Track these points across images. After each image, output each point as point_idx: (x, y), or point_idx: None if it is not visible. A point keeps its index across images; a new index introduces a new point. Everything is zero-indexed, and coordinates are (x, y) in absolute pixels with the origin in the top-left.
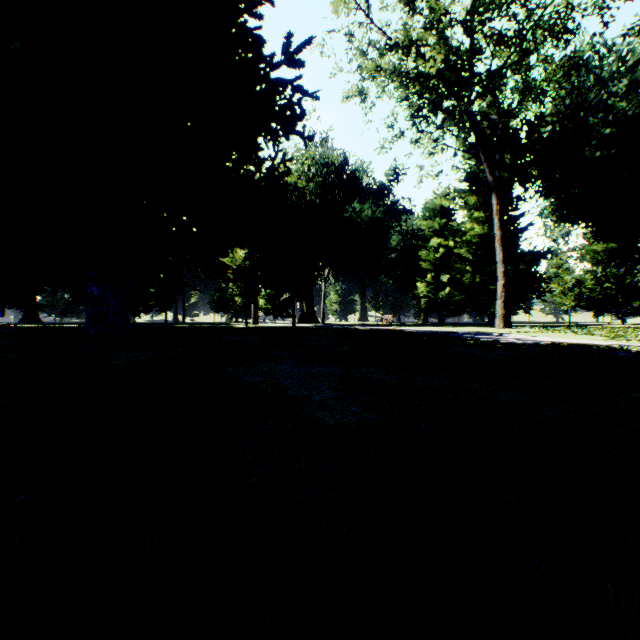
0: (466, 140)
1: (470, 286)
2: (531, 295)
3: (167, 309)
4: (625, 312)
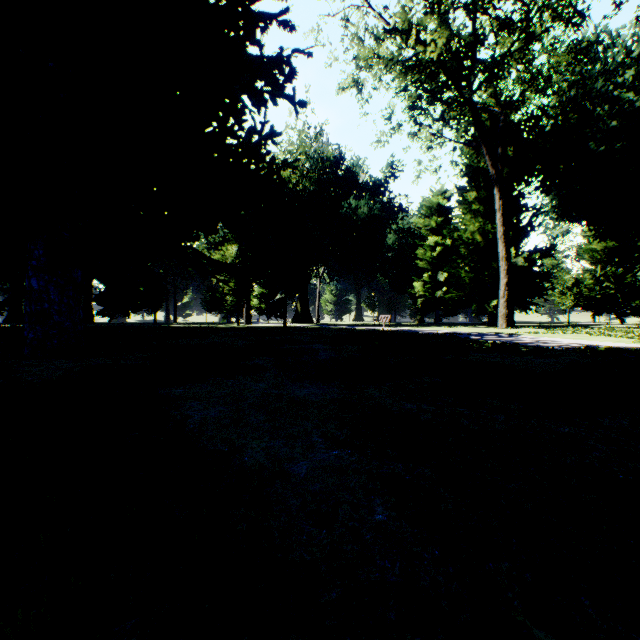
0: (466, 133)
1: (470, 285)
2: (534, 294)
3: (156, 309)
4: (624, 312)
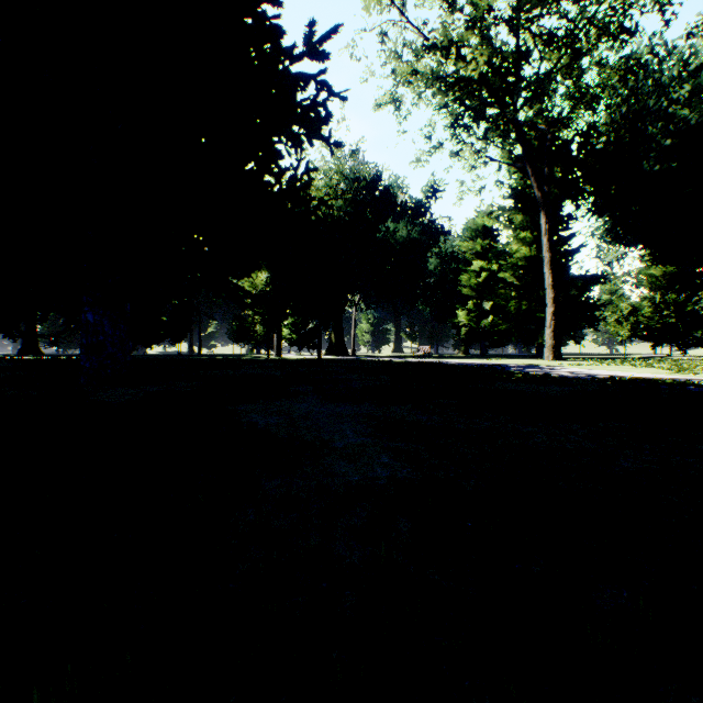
0: (511, 152)
1: (516, 314)
2: (583, 324)
3: (181, 339)
4: (686, 343)
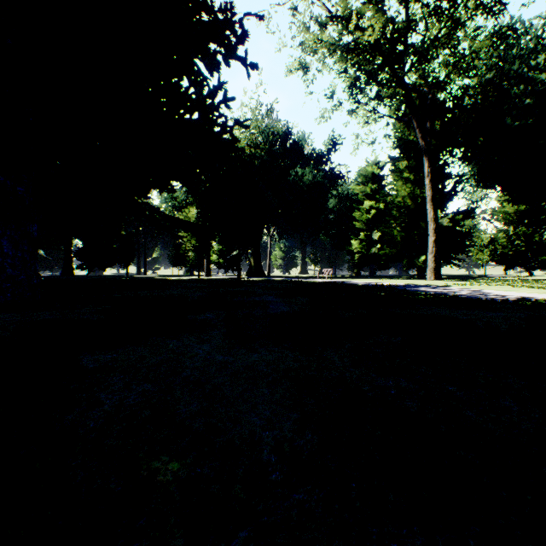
0: (398, 110)
1: (401, 242)
2: (457, 250)
3: (128, 263)
4: (533, 266)
